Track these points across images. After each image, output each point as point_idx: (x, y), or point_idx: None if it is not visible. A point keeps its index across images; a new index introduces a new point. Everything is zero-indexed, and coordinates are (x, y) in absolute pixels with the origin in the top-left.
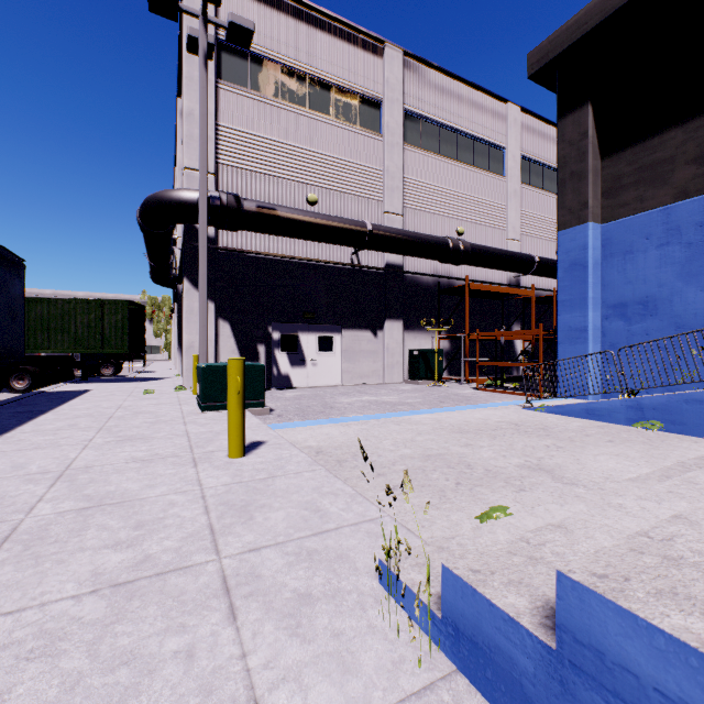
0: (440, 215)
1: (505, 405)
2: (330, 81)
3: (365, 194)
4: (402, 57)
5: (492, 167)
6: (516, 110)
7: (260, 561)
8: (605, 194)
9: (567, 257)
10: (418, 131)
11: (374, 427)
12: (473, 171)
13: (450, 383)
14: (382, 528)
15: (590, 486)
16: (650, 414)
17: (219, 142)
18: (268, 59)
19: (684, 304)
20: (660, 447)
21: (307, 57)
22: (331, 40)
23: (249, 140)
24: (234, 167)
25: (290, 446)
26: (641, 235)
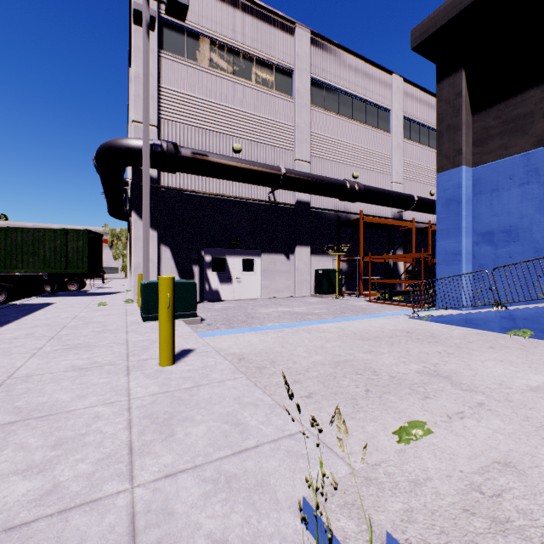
0: (339, 162)
1: (395, 315)
2: (252, 54)
3: (280, 144)
4: (309, 36)
5: (380, 125)
6: (399, 80)
7: (174, 491)
8: (475, 143)
9: (444, 195)
10: (322, 95)
11: (289, 335)
12: (365, 127)
13: (347, 296)
14: (309, 477)
15: (488, 393)
16: (521, 323)
17: (161, 101)
18: (202, 35)
19: (542, 232)
20: (536, 353)
21: (233, 34)
22: (252, 20)
23: (185, 99)
24: (174, 121)
25: (216, 353)
26: (506, 176)
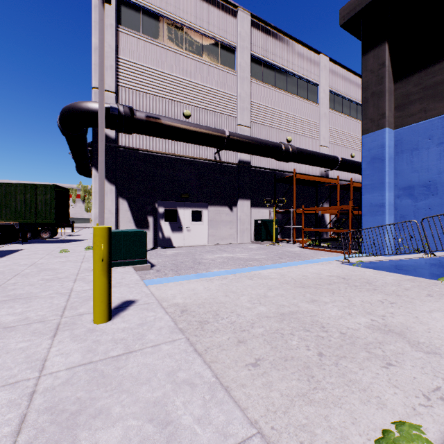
0: (275, 128)
1: (328, 260)
2: (200, 32)
3: (224, 111)
4: (249, 18)
5: (309, 97)
6: (325, 59)
7: None
8: (397, 107)
9: (369, 154)
10: (260, 70)
11: (232, 282)
12: (297, 99)
13: (282, 243)
14: None
15: None
16: None
17: (119, 70)
18: (156, 13)
19: None
20: None
21: (183, 14)
22: (200, 3)
23: (141, 70)
24: (130, 89)
25: (157, 306)
26: (425, 137)
